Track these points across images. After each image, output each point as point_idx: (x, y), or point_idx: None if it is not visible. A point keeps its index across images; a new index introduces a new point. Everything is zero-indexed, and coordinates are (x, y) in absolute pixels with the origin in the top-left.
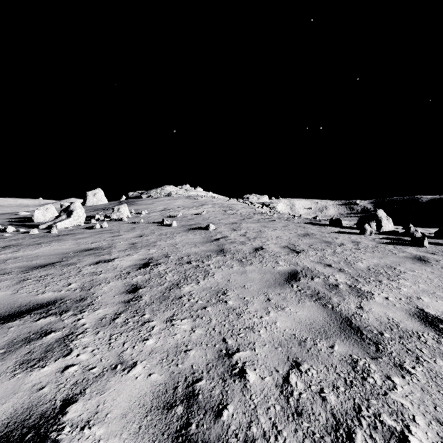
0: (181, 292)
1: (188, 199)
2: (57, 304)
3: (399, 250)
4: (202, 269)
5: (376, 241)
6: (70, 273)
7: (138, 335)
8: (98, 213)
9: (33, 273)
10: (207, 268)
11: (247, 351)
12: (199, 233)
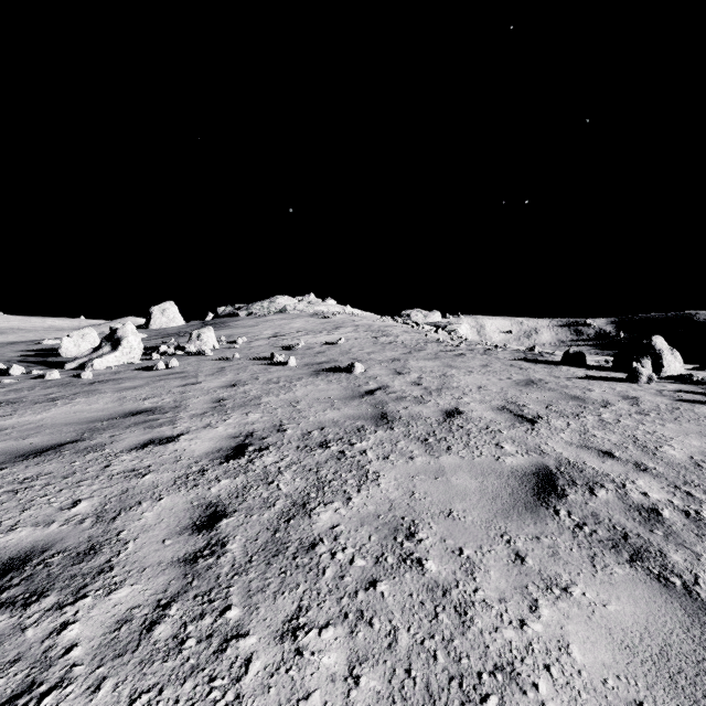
0: (314, 528)
1: (314, 318)
2: (29, 569)
3: None
4: (352, 462)
5: (667, 395)
6: (85, 472)
7: (205, 698)
8: (167, 342)
9: (12, 472)
10: (361, 459)
11: None
12: (337, 379)
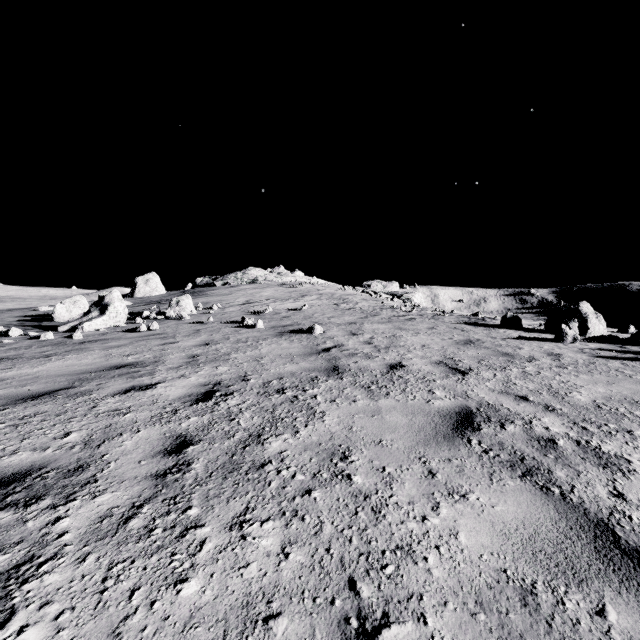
0: (265, 453)
1: (282, 288)
2: (29, 481)
3: (634, 369)
4: (303, 404)
5: (587, 353)
6: (75, 412)
7: (167, 566)
8: (150, 308)
9: (13, 411)
10: (311, 402)
11: (408, 626)
12: (298, 339)
